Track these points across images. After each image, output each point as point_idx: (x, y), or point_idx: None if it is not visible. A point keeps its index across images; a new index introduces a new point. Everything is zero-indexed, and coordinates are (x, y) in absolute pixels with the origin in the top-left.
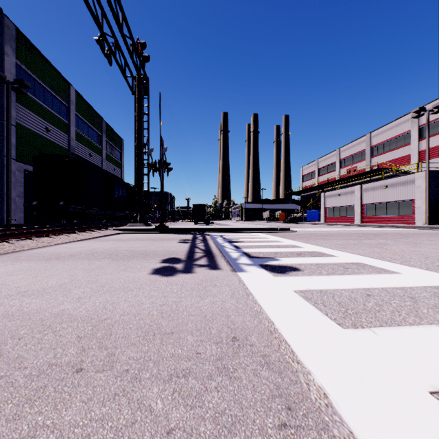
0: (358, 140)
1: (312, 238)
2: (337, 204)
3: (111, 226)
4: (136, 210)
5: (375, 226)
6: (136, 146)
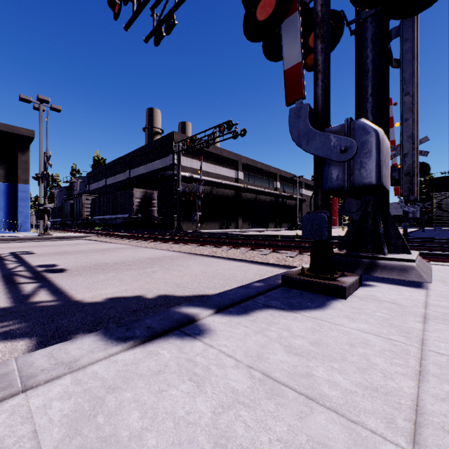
0: None
1: None
2: None
3: None
4: None
5: None
6: None
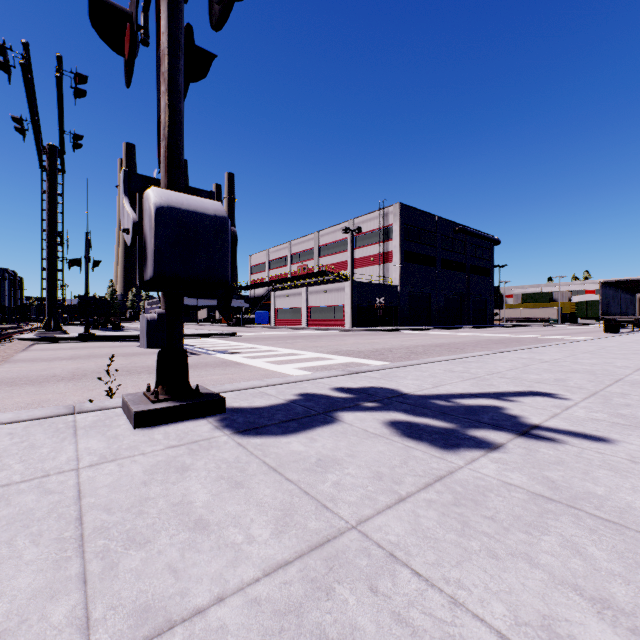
0: (308, 237)
1: (254, 340)
2: (287, 306)
3: (5, 335)
4: (48, 315)
5: (315, 329)
6: (48, 234)
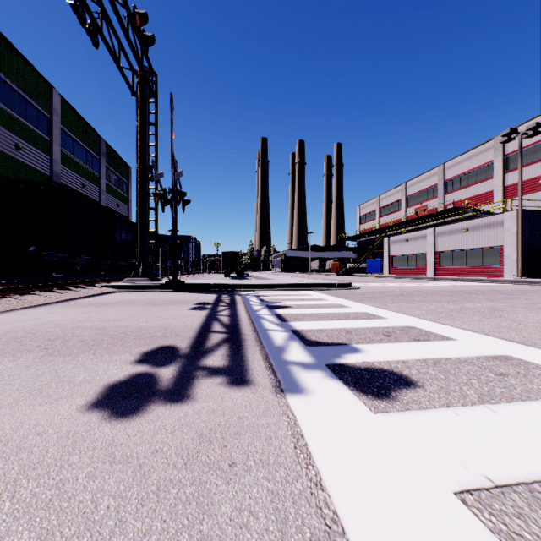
0: (428, 173)
1: (387, 299)
2: (405, 252)
3: (101, 281)
4: (138, 259)
5: (455, 279)
6: (138, 168)
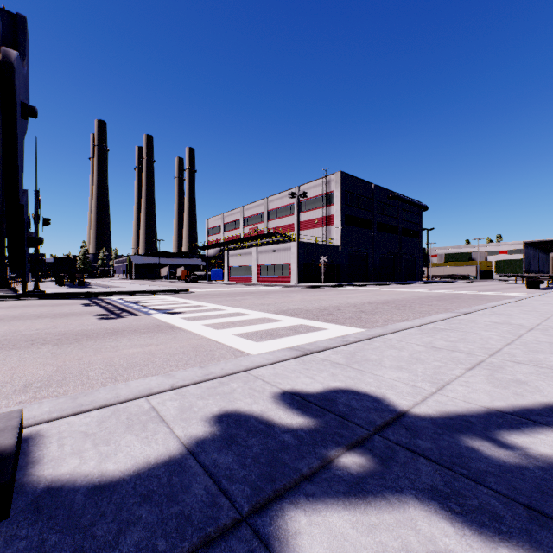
0: (258, 202)
1: (204, 297)
2: (239, 264)
3: None
4: None
5: (265, 285)
6: None
